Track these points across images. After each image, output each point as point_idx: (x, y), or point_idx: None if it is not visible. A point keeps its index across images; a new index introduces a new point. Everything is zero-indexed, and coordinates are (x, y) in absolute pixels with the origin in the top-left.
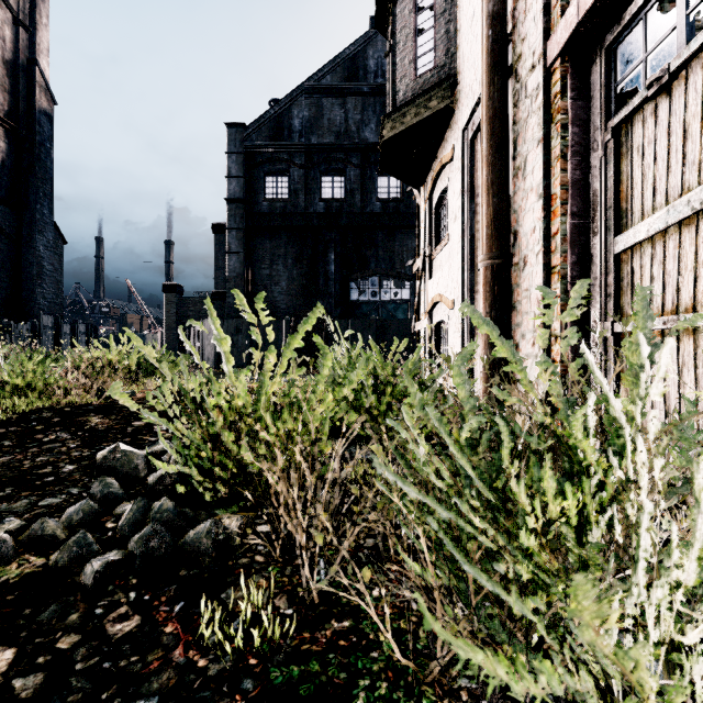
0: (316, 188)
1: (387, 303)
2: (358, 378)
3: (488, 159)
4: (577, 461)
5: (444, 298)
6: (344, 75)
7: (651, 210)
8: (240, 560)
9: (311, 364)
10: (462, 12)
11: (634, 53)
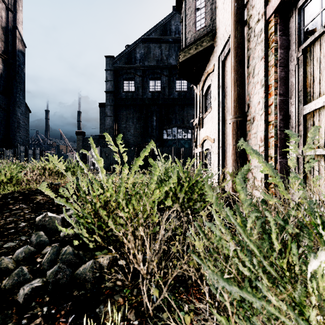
0: (147, 86)
1: (180, 140)
2: (173, 181)
3: (234, 68)
4: (321, 242)
5: (209, 137)
6: (160, 33)
7: None
8: (108, 284)
9: (147, 173)
10: None
11: (314, 10)
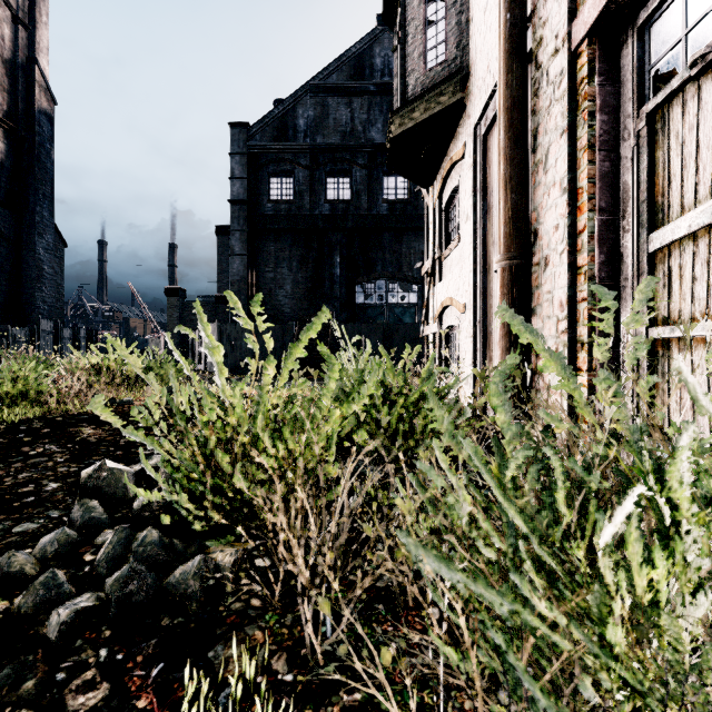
0: (322, 189)
1: (394, 307)
2: (369, 392)
3: (506, 152)
4: (653, 508)
5: (455, 301)
6: (350, 73)
7: (693, 203)
8: (232, 605)
9: (315, 376)
10: (475, 2)
11: (671, 31)
